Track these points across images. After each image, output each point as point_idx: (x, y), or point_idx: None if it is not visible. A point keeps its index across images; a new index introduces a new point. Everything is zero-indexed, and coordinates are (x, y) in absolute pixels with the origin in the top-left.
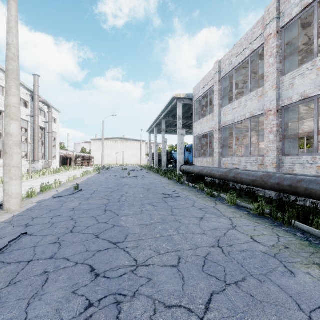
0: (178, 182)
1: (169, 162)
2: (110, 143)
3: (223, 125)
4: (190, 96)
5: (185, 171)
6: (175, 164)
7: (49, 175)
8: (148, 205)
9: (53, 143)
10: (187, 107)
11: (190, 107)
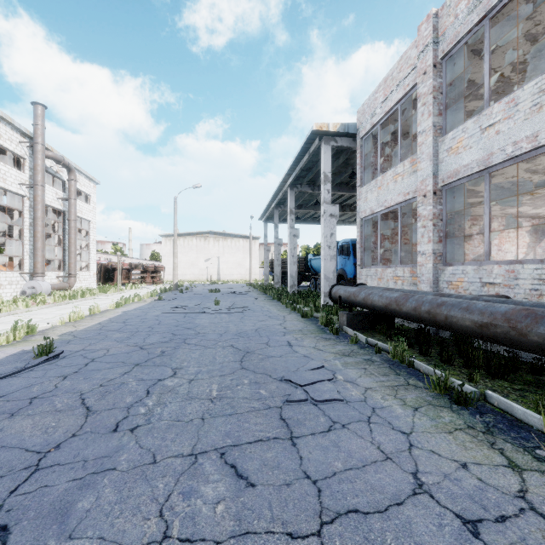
0: (325, 326)
1: (303, 276)
2: (195, 242)
3: (448, 179)
4: (350, 128)
5: (342, 300)
6: (314, 281)
7: (50, 305)
8: (213, 470)
9: (84, 241)
10: (342, 159)
11: (347, 160)
